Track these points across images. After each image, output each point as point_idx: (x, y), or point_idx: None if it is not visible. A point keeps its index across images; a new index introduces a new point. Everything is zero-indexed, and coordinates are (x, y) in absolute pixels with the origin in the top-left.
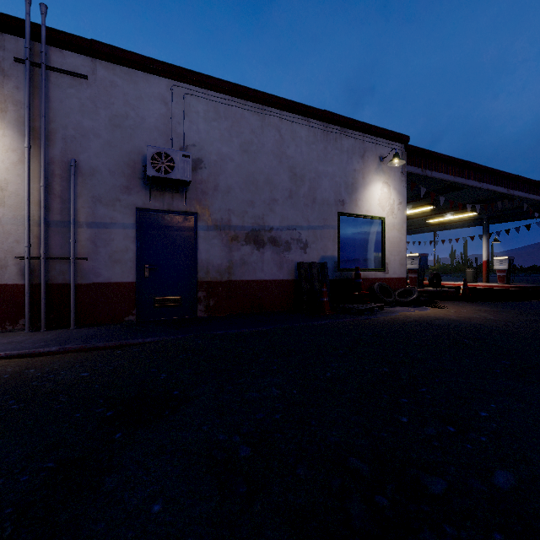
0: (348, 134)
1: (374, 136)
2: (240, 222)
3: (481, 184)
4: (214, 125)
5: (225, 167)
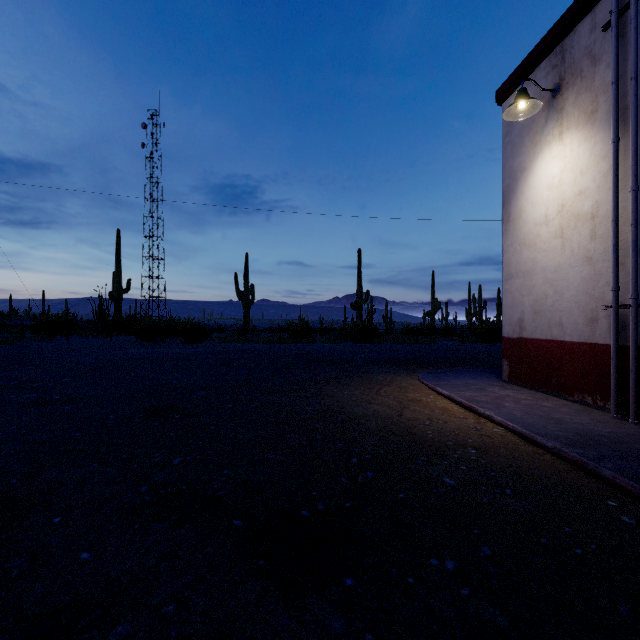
0: None
1: None
2: None
3: None
4: None
5: None
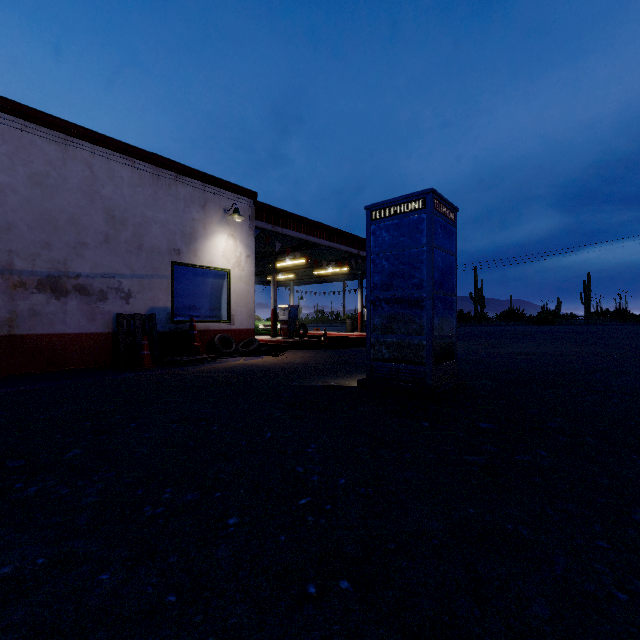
0: (186, 182)
1: (217, 187)
2: (30, 266)
3: (333, 244)
4: None
5: (4, 199)
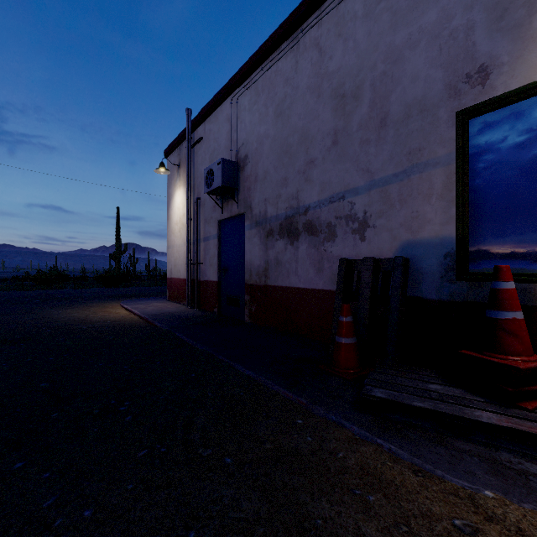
0: None
1: None
2: (275, 210)
3: None
4: (255, 109)
5: (263, 150)
